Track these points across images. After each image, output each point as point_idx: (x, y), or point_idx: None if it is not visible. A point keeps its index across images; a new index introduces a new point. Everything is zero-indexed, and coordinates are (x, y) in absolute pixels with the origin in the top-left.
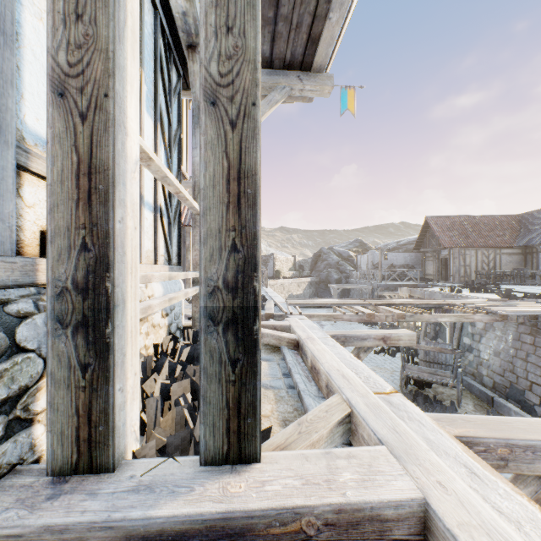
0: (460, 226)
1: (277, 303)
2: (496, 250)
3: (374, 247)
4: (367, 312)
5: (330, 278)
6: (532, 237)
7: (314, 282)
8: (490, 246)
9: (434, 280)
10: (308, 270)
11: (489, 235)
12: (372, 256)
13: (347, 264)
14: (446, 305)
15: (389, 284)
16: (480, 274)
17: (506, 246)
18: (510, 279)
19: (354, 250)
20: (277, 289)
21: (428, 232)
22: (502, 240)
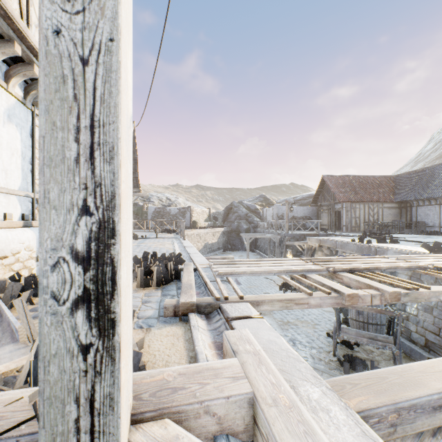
0: (350, 184)
1: (199, 270)
2: (379, 204)
3: (275, 201)
4: (345, 291)
5: (240, 228)
6: (408, 194)
7: (226, 232)
8: (375, 201)
9: (329, 229)
10: (221, 221)
11: (373, 192)
12: (277, 209)
13: (255, 215)
14: (418, 268)
15: (295, 234)
16: (368, 224)
17: (387, 201)
18: (392, 229)
19: (259, 204)
20: (194, 239)
21: (323, 189)
22: (383, 196)
